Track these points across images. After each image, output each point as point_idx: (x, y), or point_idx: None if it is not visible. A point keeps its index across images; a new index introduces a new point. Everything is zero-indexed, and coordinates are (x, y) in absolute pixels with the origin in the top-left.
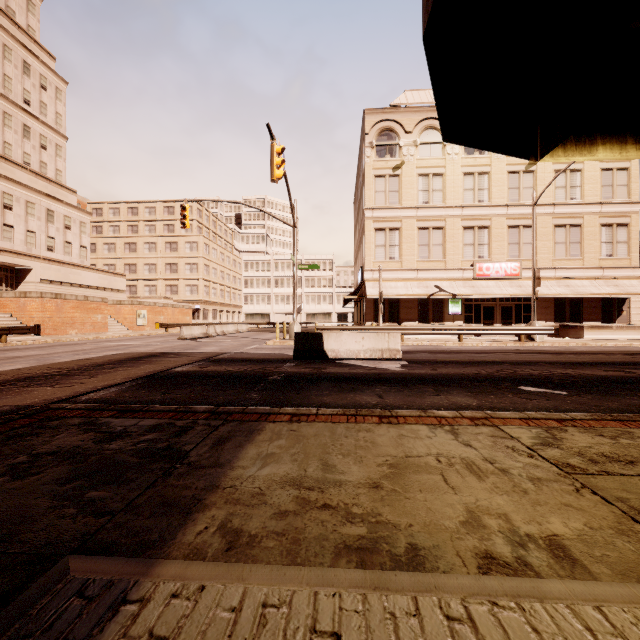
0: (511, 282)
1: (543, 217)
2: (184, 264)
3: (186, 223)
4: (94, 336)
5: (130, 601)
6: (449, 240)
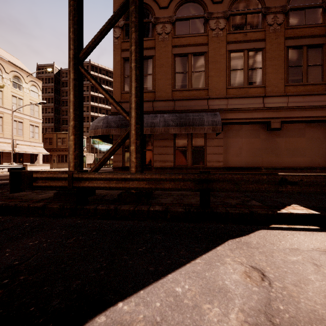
0: None
1: (7, 114)
2: None
3: None
4: None
5: None
6: None
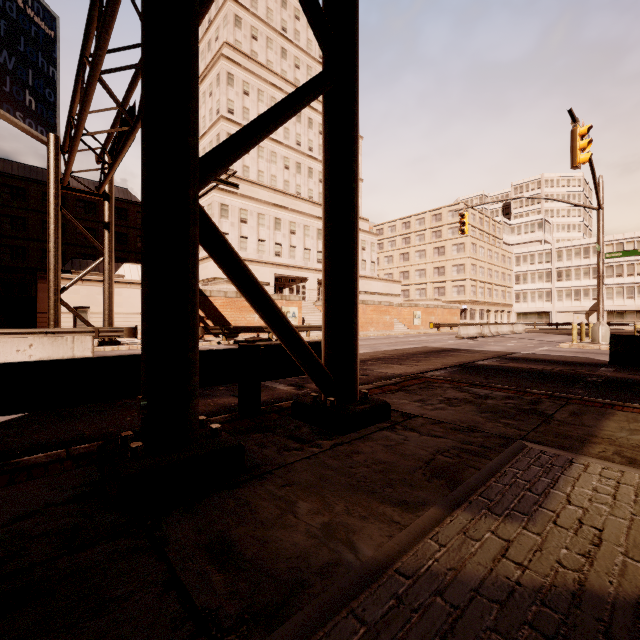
0: None
1: None
2: (451, 266)
3: (465, 230)
4: (386, 333)
5: (576, 463)
6: None
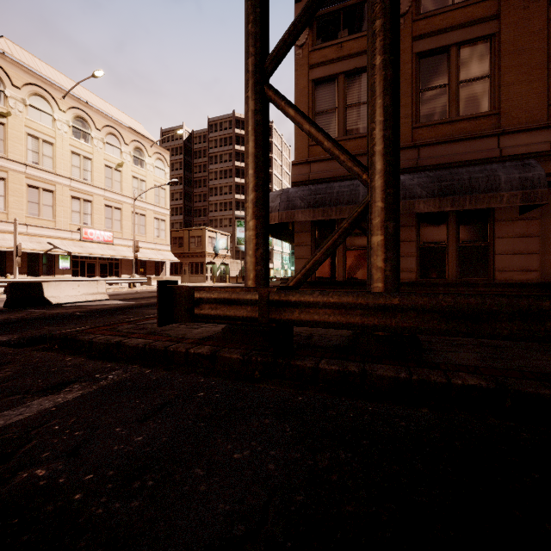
0: (108, 246)
1: (126, 204)
2: None
3: None
4: None
5: None
6: (59, 204)
